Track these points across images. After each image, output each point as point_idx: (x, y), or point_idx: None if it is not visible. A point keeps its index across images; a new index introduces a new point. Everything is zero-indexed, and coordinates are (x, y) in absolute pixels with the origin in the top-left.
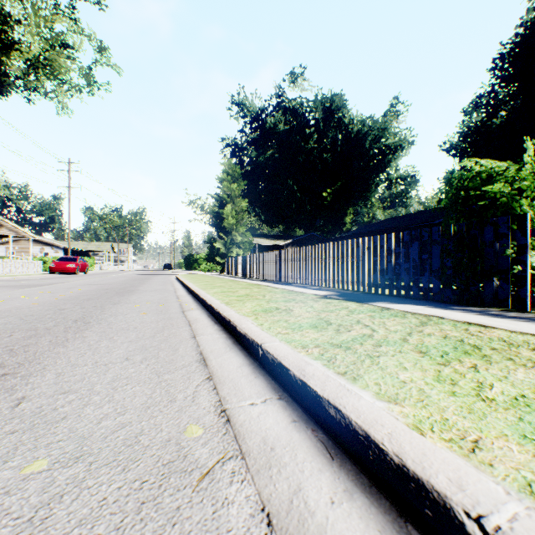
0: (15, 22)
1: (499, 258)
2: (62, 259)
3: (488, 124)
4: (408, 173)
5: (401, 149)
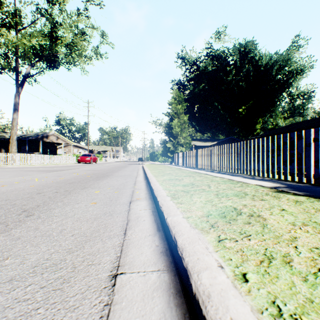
0: (59, 25)
1: None
2: (84, 155)
3: None
4: (307, 90)
5: (302, 72)
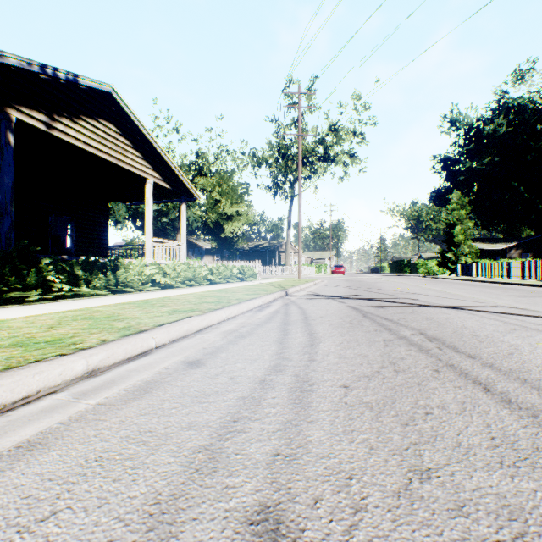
0: (331, 147)
1: None
2: (335, 266)
3: None
4: None
5: None
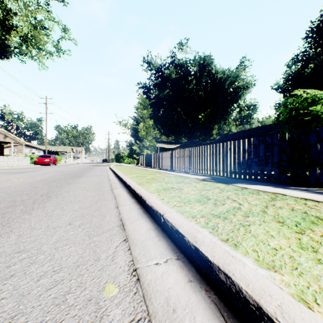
0: (13, 13)
1: (320, 155)
2: (42, 156)
3: (302, 73)
4: (251, 103)
5: (247, 88)
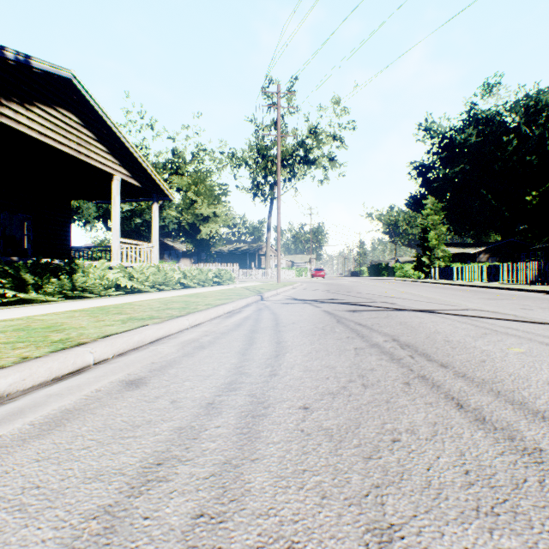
0: (311, 150)
1: None
2: (315, 269)
3: None
4: None
5: None
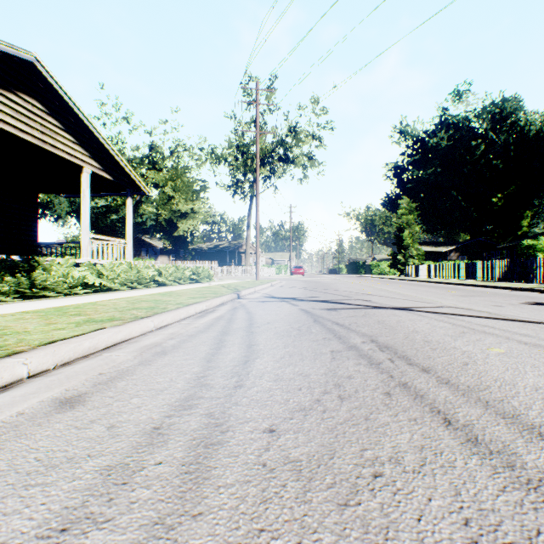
0: (290, 149)
1: (531, 269)
2: (295, 267)
3: None
4: None
5: None
